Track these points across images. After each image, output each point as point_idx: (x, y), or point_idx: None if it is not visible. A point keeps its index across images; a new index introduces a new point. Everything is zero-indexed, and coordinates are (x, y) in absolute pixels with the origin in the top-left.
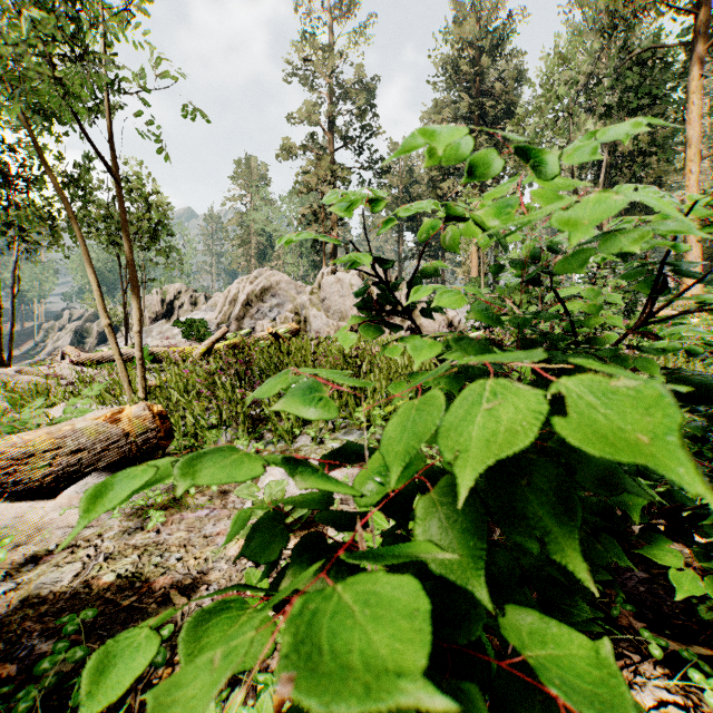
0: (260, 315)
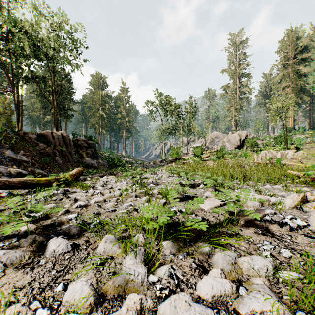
0: (213, 144)
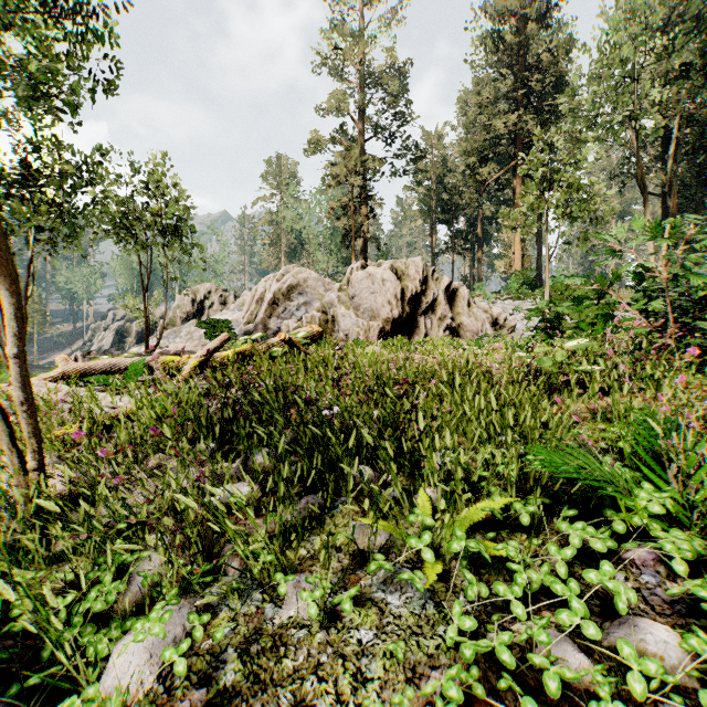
0: (286, 314)
